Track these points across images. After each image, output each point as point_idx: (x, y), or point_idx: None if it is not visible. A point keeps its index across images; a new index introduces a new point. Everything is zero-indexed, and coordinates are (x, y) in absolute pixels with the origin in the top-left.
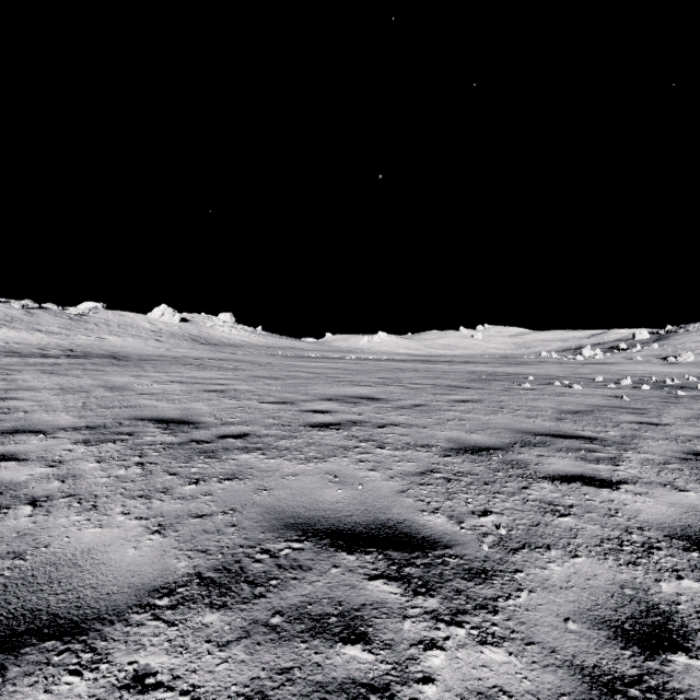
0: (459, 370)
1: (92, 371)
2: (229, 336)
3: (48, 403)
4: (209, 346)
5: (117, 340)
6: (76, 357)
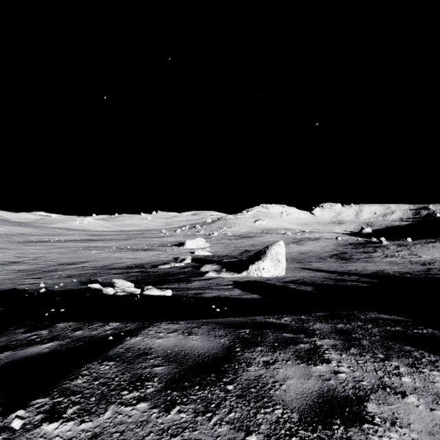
0: (84, 246)
1: None
2: None
3: None
4: None
5: None
6: None
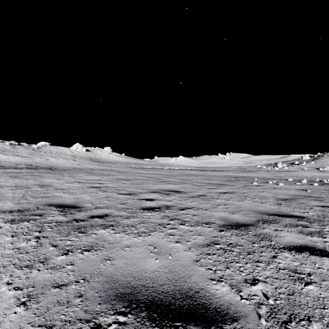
0: (220, 175)
1: (36, 176)
2: (108, 158)
3: (5, 194)
4: (98, 163)
5: (54, 160)
6: (31, 168)
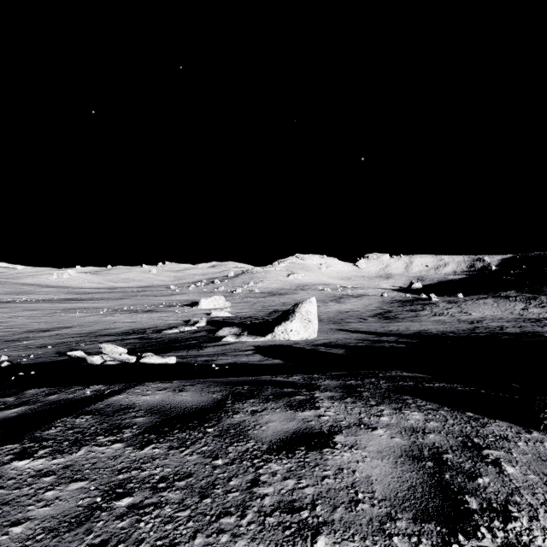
0: (64, 308)
1: None
2: None
3: None
4: None
5: None
6: None
